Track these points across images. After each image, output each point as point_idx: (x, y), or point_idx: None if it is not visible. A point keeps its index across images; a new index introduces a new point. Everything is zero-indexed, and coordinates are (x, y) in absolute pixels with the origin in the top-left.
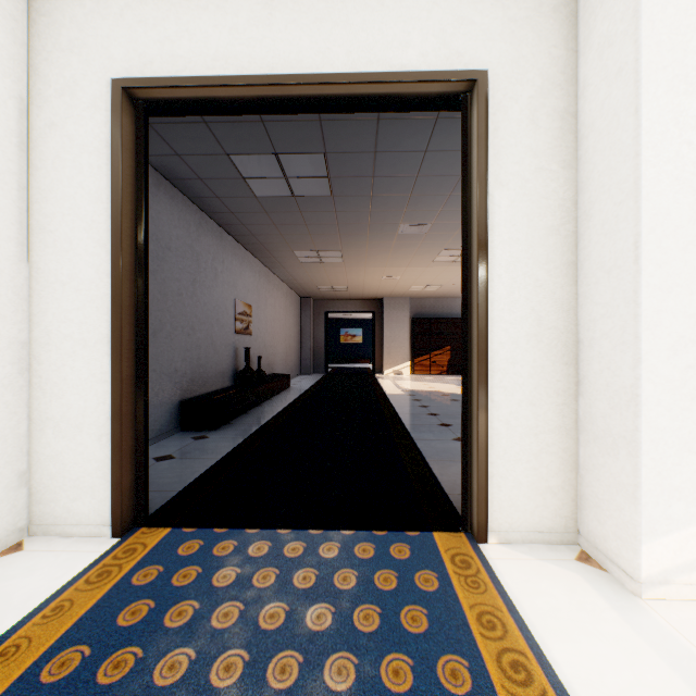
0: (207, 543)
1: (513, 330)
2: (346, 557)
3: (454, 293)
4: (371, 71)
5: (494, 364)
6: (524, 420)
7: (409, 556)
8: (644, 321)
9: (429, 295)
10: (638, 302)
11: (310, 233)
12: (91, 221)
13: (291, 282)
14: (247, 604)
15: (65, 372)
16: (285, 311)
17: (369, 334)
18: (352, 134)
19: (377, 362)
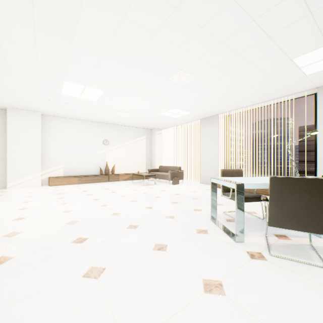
0: None
1: None
2: None
3: None
4: None
5: None
6: None
7: None
8: (8, 158)
9: None
10: (7, 156)
11: None
12: None
13: None
14: None
15: None
16: None
17: None
18: None
19: None
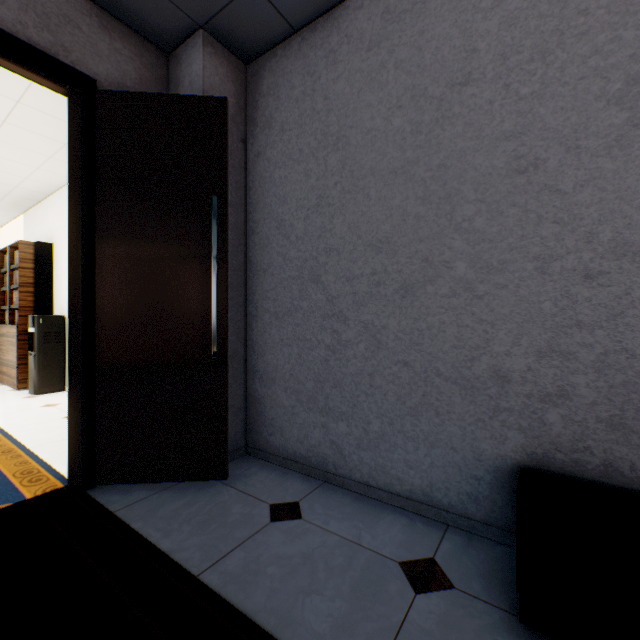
0: None
1: None
2: None
3: None
4: None
5: None
6: None
7: None
8: None
9: None
10: None
11: None
12: None
13: None
14: None
15: None
16: None
17: None
18: None
19: None
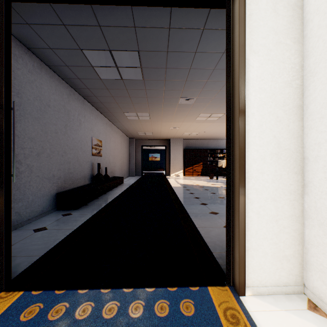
0: (45, 306)
1: (262, 150)
2: (148, 316)
3: (204, 136)
4: None
5: (249, 173)
6: (269, 211)
7: (194, 312)
8: None
9: (192, 137)
10: None
11: (132, 102)
12: None
13: (124, 130)
14: None
15: None
16: (121, 144)
17: (163, 156)
18: (154, 38)
19: (167, 170)
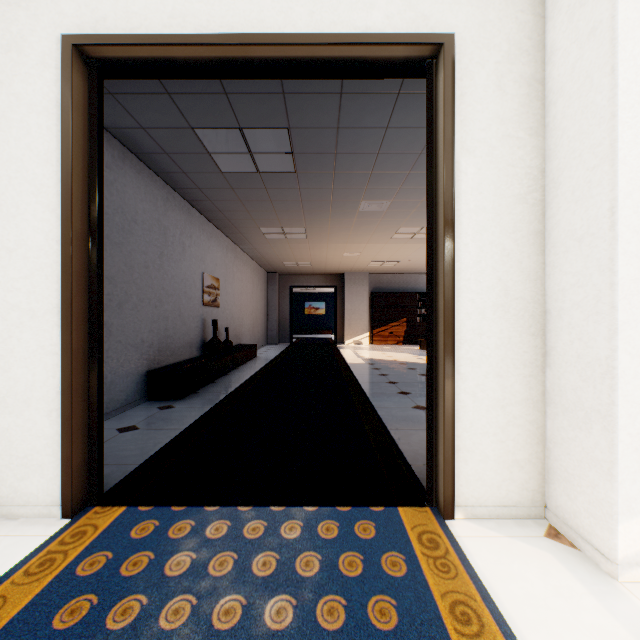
0: (162, 523)
1: (480, 300)
2: (309, 537)
3: (409, 268)
4: (335, 32)
5: (460, 335)
6: (491, 392)
7: (374, 535)
8: (621, 290)
9: (386, 270)
10: (615, 270)
11: (275, 209)
12: (40, 184)
13: (258, 257)
14: (200, 597)
15: (12, 344)
16: (252, 285)
17: (331, 307)
18: (316, 108)
19: (339, 333)
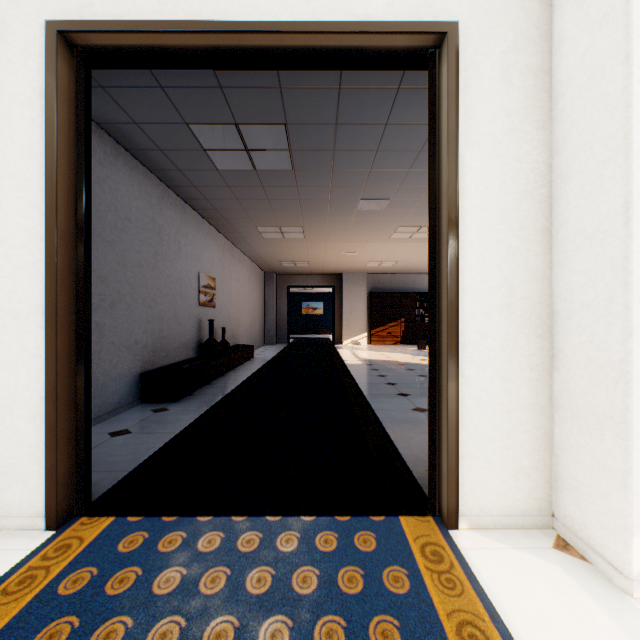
0: (152, 535)
1: (485, 300)
2: (306, 550)
3: (408, 268)
4: (333, 20)
5: (464, 337)
6: (496, 396)
7: (375, 547)
8: (635, 290)
9: (384, 270)
10: (629, 269)
11: (272, 208)
12: (23, 178)
13: (255, 257)
14: (190, 619)
15: None
16: (249, 285)
17: (329, 307)
18: (313, 104)
19: (337, 333)
